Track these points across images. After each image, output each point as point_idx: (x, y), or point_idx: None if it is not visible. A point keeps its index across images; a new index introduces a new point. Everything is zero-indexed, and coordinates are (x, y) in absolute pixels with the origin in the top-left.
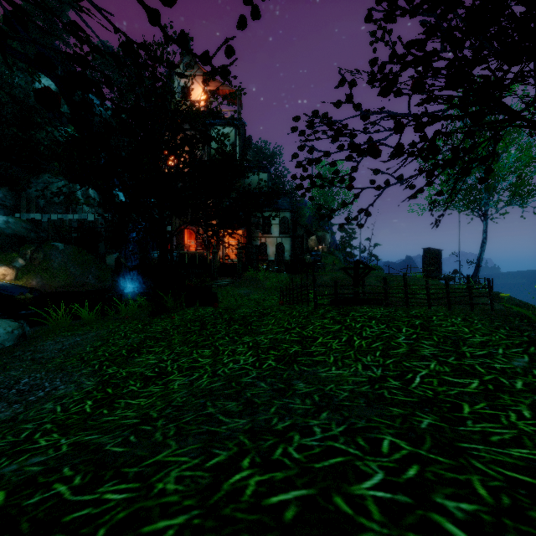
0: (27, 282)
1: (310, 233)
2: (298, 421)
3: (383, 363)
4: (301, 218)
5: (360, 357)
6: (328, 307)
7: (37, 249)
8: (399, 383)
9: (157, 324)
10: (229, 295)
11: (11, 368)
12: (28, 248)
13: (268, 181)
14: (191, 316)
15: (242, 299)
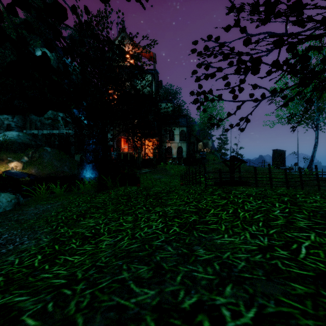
0: (29, 171)
1: (199, 140)
2: (204, 297)
3: (267, 233)
4: (192, 131)
5: (246, 226)
6: (215, 187)
7: (35, 151)
8: (287, 253)
9: (100, 197)
10: (148, 179)
11: (0, 226)
12: (30, 150)
13: (172, 108)
14: (122, 192)
15: (156, 181)
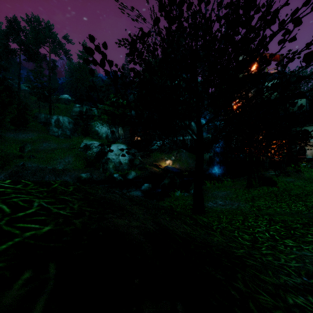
0: (175, 166)
1: None
2: None
3: None
4: None
5: None
6: None
7: (177, 153)
8: None
9: (253, 192)
10: (279, 181)
11: (217, 198)
12: (174, 152)
13: (306, 103)
14: (267, 190)
15: (289, 184)
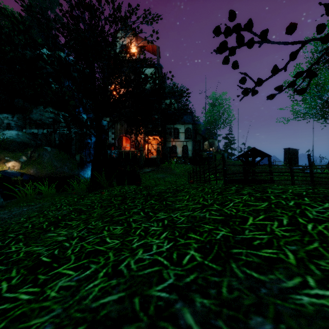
0: (27, 171)
1: (205, 139)
2: None
3: None
4: (197, 131)
5: None
6: (237, 185)
7: (34, 151)
8: None
9: (89, 198)
10: (151, 178)
11: None
12: (29, 150)
13: (177, 105)
14: (117, 192)
15: (159, 181)
